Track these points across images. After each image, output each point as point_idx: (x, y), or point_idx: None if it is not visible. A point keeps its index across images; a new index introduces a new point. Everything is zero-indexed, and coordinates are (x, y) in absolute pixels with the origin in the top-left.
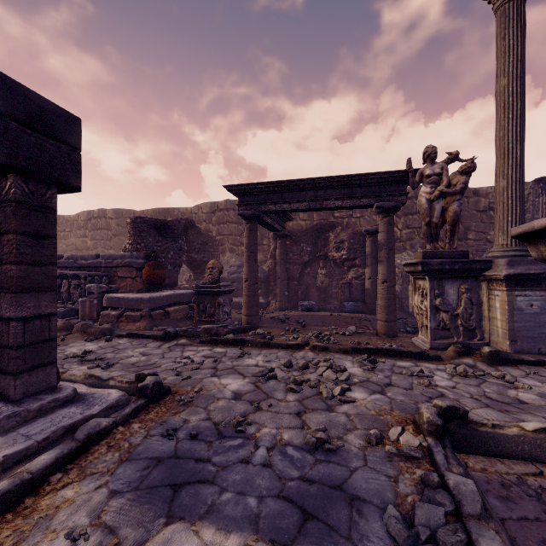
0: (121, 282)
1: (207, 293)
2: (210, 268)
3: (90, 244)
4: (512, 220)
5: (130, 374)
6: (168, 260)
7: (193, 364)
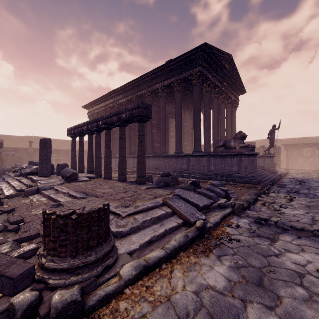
0: None
1: None
2: None
3: None
4: None
5: None
6: None
7: None
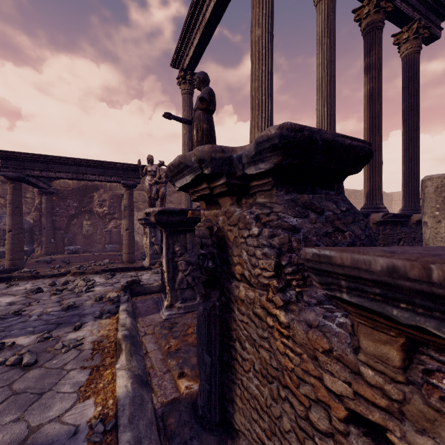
0: None
1: None
2: None
3: None
4: (187, 199)
5: None
6: None
7: None
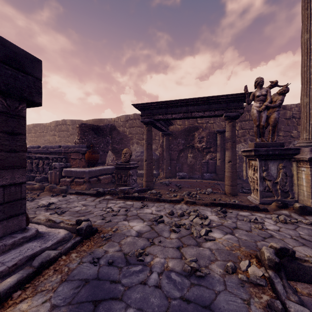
0: (73, 161)
1: (122, 168)
2: (124, 153)
3: (57, 139)
4: None
5: (74, 218)
6: (100, 149)
7: (113, 212)
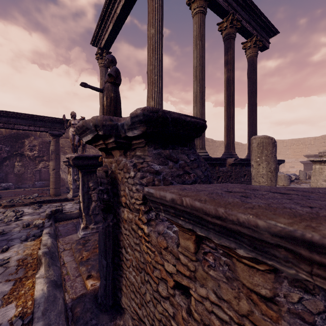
0: None
1: None
2: None
3: None
4: None
5: None
6: None
7: None
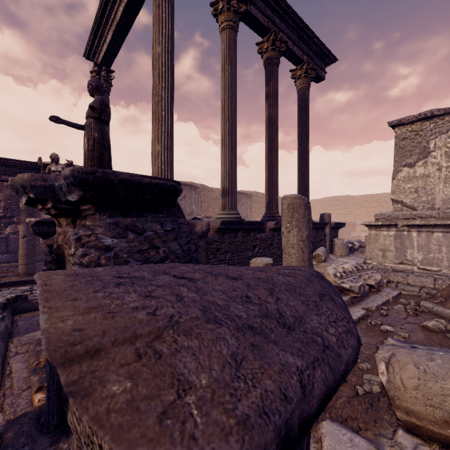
0: None
1: None
2: None
3: None
4: None
5: None
6: None
7: None
